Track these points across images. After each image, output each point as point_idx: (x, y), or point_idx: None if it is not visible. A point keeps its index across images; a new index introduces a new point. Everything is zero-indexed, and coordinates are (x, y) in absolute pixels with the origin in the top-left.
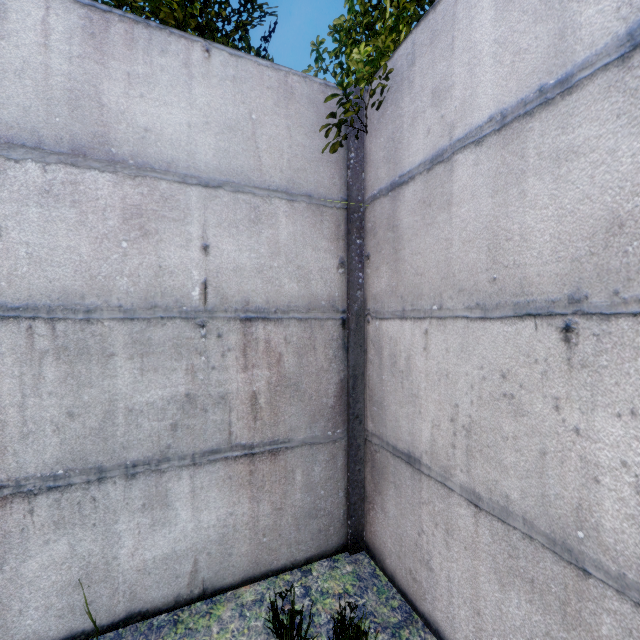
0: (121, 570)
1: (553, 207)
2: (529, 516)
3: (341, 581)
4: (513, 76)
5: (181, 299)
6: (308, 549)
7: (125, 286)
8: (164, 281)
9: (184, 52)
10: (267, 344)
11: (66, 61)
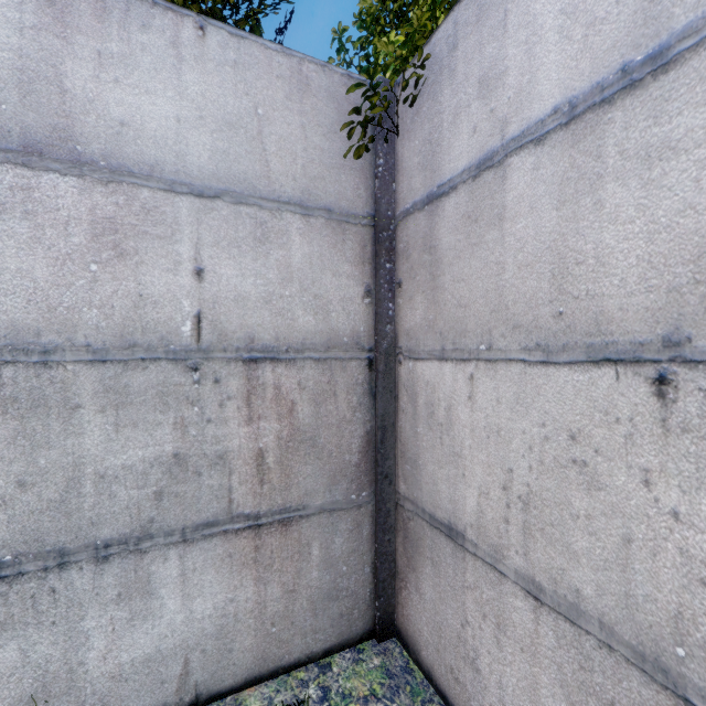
0: (89, 678)
1: (641, 221)
2: (608, 619)
3: (367, 679)
4: (586, 54)
5: (168, 336)
6: (327, 638)
7: (95, 320)
8: (146, 313)
9: (172, 28)
10: (277, 390)
11: (16, 32)
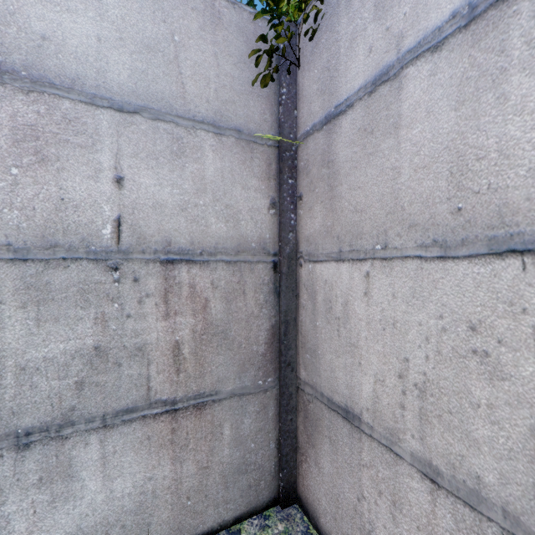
0: None
1: None
2: (513, 509)
3: None
4: None
5: (88, 237)
6: (237, 507)
7: (15, 220)
8: (67, 216)
9: None
10: (192, 289)
11: None
